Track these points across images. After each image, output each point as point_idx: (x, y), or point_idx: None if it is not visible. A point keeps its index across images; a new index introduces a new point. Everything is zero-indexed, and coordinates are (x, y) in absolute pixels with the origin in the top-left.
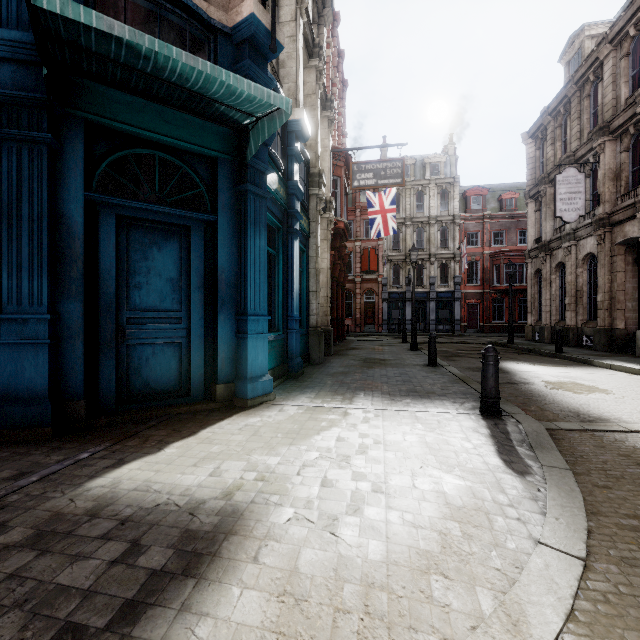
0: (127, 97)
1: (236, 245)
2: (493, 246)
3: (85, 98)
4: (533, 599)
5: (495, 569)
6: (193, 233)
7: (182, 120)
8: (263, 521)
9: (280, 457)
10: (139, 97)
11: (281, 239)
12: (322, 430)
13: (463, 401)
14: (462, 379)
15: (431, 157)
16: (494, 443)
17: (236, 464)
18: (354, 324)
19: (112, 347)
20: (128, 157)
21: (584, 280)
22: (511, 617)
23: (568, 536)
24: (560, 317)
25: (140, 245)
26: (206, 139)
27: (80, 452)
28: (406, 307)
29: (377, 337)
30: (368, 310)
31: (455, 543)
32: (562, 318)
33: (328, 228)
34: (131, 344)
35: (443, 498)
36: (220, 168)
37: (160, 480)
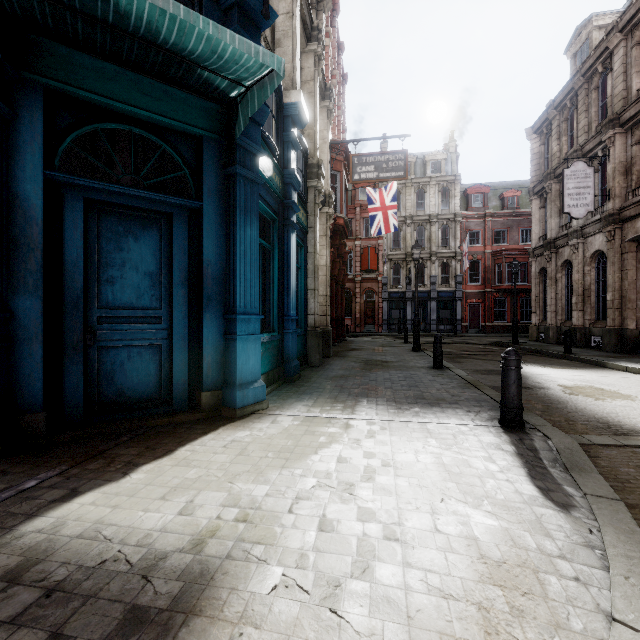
0: (96, 62)
1: (224, 235)
2: (495, 245)
3: (45, 61)
4: None
5: None
6: (175, 221)
7: (161, 92)
8: (239, 590)
9: (269, 486)
10: (110, 62)
11: (276, 232)
12: (320, 447)
13: (478, 410)
14: (472, 383)
15: (432, 154)
16: (523, 464)
17: (214, 496)
18: (354, 324)
19: (79, 350)
20: (99, 134)
21: (592, 278)
22: None
23: None
24: (566, 317)
25: (113, 234)
26: (189, 115)
27: (27, 479)
28: (406, 307)
29: (377, 337)
30: (368, 310)
31: (502, 625)
32: (568, 318)
33: (327, 223)
34: (102, 347)
35: (475, 548)
36: (206, 148)
37: (115, 521)
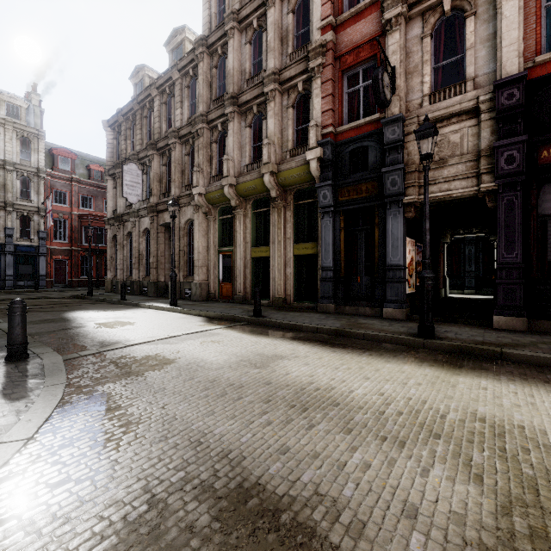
0: None
1: None
2: (82, 208)
3: None
4: None
5: None
6: None
7: None
8: None
9: None
10: None
11: None
12: None
13: None
14: None
15: (8, 95)
16: (4, 383)
17: None
18: None
19: None
20: None
21: (144, 247)
22: None
23: (28, 428)
24: (130, 273)
25: None
26: None
27: None
28: None
29: None
30: None
31: None
32: (132, 274)
33: None
34: None
35: None
36: None
37: None
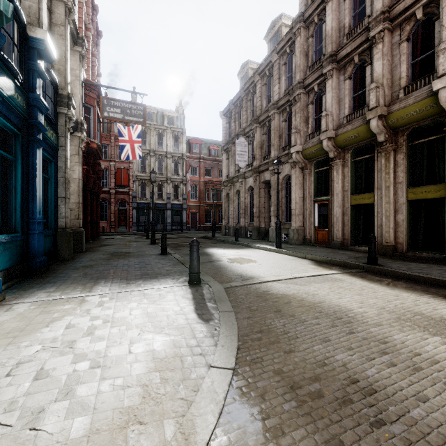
0: None
1: None
2: (205, 177)
3: None
4: (201, 412)
5: (180, 399)
6: None
7: None
8: None
9: None
10: None
11: (19, 145)
12: (53, 321)
13: (179, 277)
14: (181, 262)
15: (168, 111)
16: (194, 303)
17: None
18: (109, 226)
19: None
20: None
21: (248, 201)
22: (185, 434)
23: (227, 356)
24: (238, 221)
25: None
26: None
27: None
28: (151, 213)
29: (128, 235)
30: (121, 215)
31: (154, 390)
32: (239, 221)
33: (80, 145)
34: None
35: (151, 355)
36: None
37: None
